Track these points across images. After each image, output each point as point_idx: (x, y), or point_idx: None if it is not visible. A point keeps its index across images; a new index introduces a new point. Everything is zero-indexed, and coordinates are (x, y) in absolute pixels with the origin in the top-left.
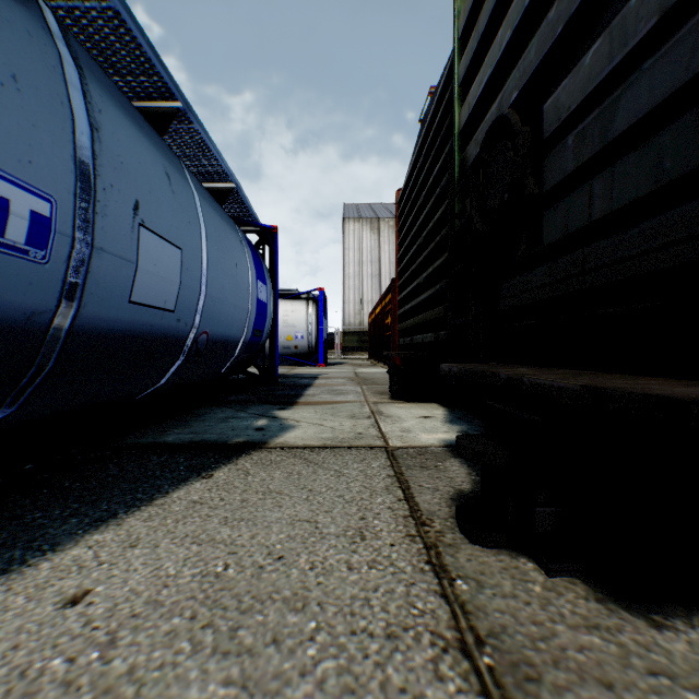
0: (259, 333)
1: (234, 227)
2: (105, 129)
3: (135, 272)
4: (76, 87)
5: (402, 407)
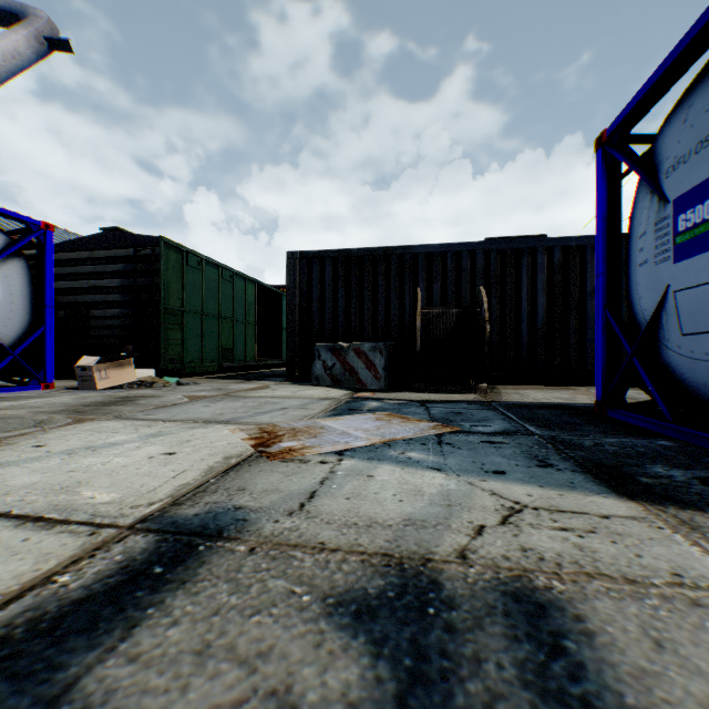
0: None
1: None
2: None
3: None
4: None
5: None
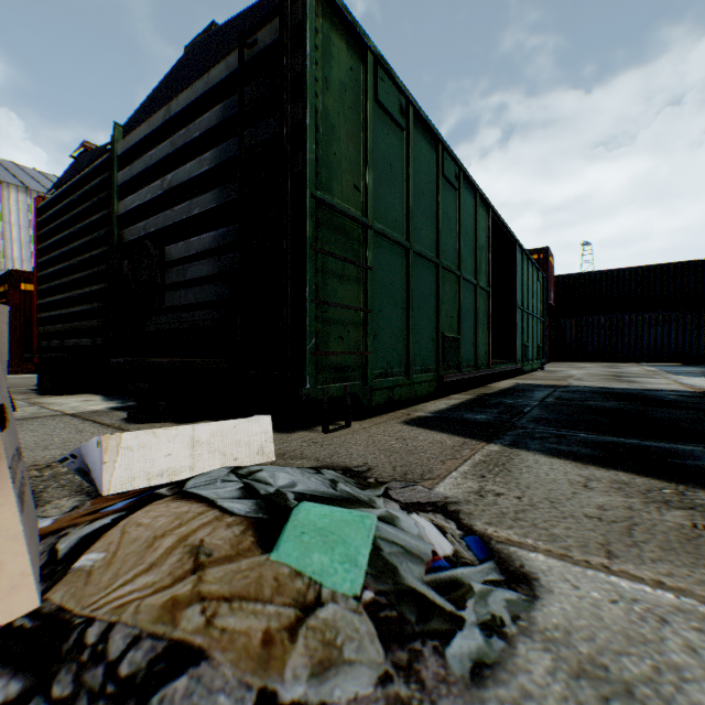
0: None
1: None
2: None
3: None
4: None
5: (61, 398)
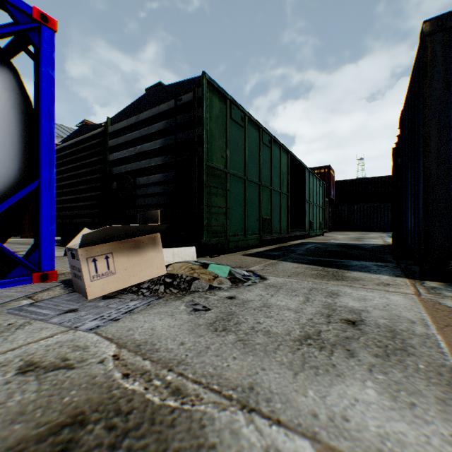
0: None
1: None
2: None
3: None
4: None
5: None
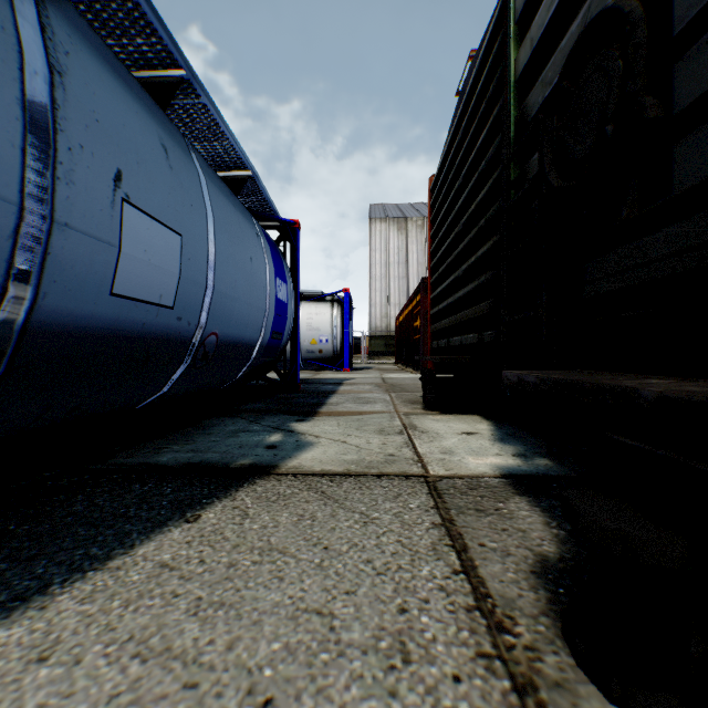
0: (278, 336)
1: (249, 219)
2: (73, 76)
3: (118, 258)
4: (30, 16)
5: (438, 420)
